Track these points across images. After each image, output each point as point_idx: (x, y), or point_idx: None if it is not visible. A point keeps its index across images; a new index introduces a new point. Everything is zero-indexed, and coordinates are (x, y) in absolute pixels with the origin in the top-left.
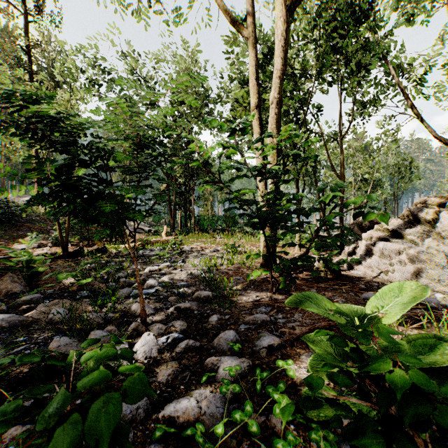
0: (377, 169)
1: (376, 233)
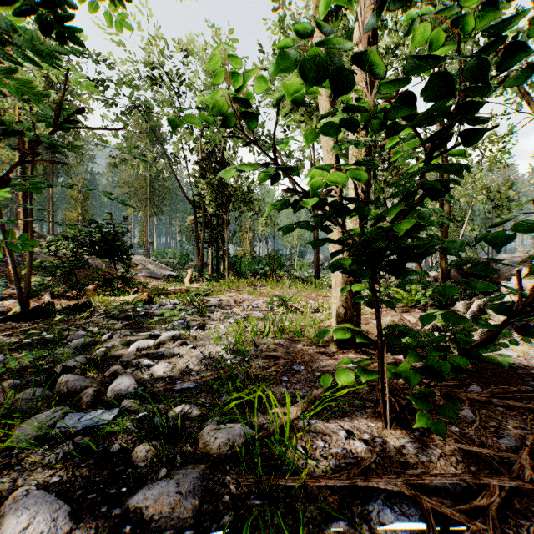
0: (482, 189)
1: (530, 282)
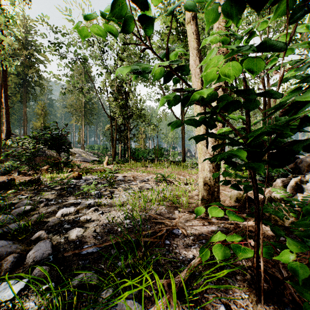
0: None
1: None
